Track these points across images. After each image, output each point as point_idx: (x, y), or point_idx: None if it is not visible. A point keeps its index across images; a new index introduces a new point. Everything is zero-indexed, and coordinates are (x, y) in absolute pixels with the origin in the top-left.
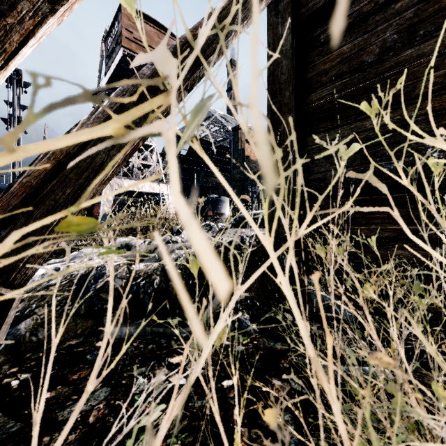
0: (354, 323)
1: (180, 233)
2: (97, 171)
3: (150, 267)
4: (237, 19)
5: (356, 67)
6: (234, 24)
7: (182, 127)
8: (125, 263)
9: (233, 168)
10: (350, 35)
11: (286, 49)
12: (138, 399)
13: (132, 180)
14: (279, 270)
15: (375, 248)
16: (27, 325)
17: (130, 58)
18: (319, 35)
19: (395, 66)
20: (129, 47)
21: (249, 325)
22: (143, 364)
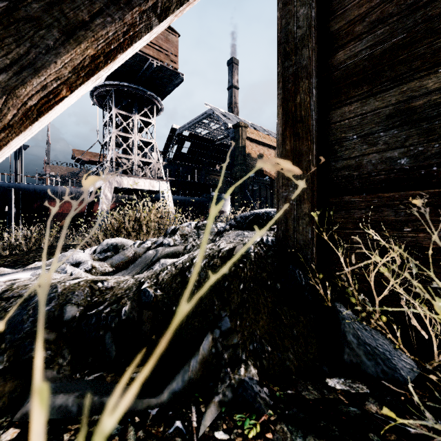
0: None
1: (174, 235)
2: None
3: (123, 285)
4: None
5: (410, 3)
6: None
7: (183, 125)
8: (88, 281)
9: (234, 165)
10: None
11: None
12: None
13: (131, 177)
14: None
15: None
16: None
17: None
18: None
19: None
20: None
21: (258, 393)
22: None
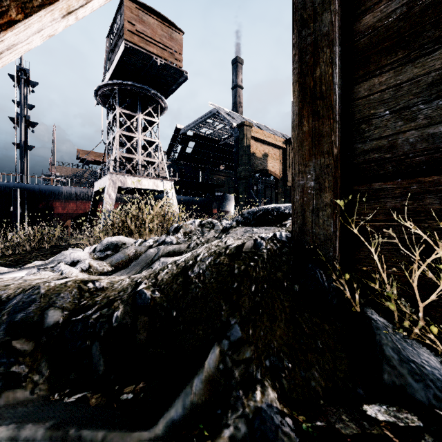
0: None
1: (177, 233)
2: None
3: (117, 285)
4: None
5: None
6: None
7: (188, 125)
8: (77, 281)
9: (239, 165)
10: None
11: None
12: None
13: (135, 177)
14: None
15: None
16: None
17: (133, 51)
18: None
19: None
20: (131, 40)
21: (279, 426)
22: None
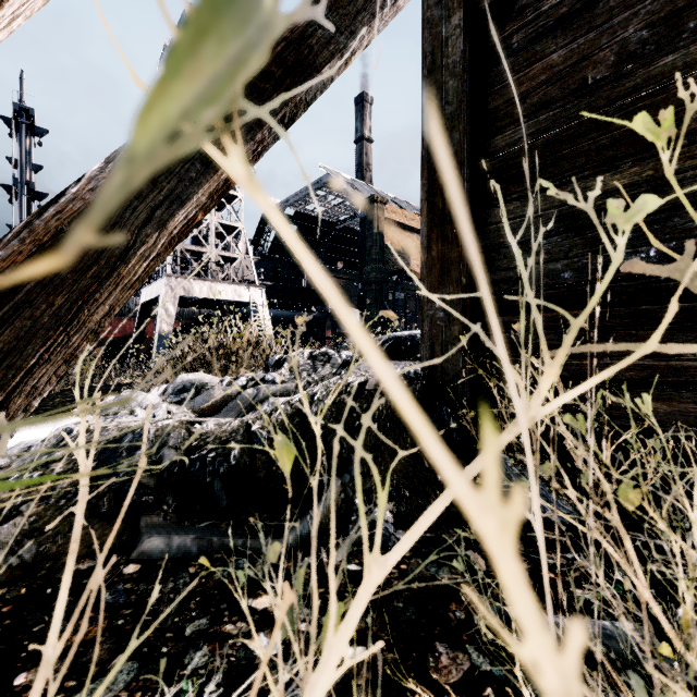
0: (594, 554)
1: (280, 368)
2: (115, 264)
3: (226, 427)
4: (372, 5)
5: (574, 88)
6: (366, 12)
7: (286, 199)
8: (184, 422)
9: (366, 262)
10: (563, 34)
11: (454, 62)
12: (187, 689)
13: (206, 281)
14: (533, 626)
15: (653, 419)
16: (3, 535)
17: None
18: (510, 36)
19: (644, 85)
20: None
21: (393, 534)
22: (202, 612)
